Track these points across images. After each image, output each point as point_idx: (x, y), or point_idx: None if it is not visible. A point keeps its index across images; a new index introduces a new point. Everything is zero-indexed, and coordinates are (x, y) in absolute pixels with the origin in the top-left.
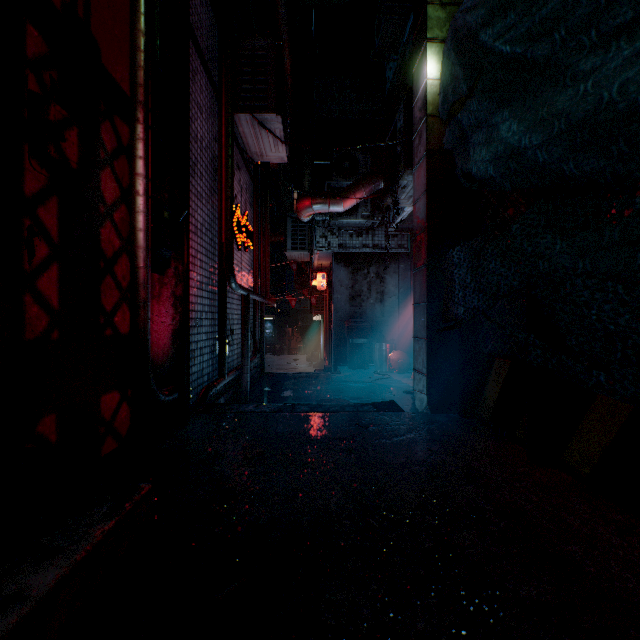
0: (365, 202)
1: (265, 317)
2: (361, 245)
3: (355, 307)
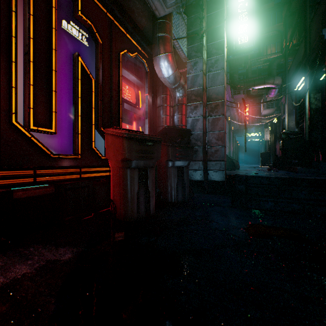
0: None
1: None
2: None
3: None
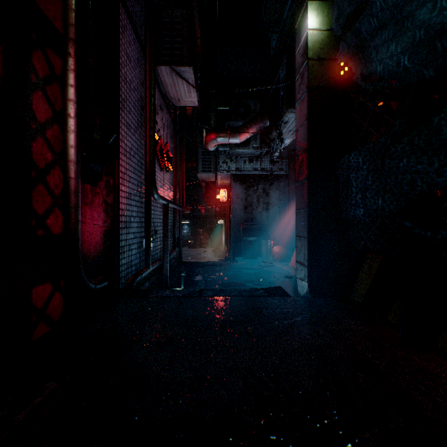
0: (255, 137)
1: (183, 221)
2: (252, 169)
3: (248, 214)
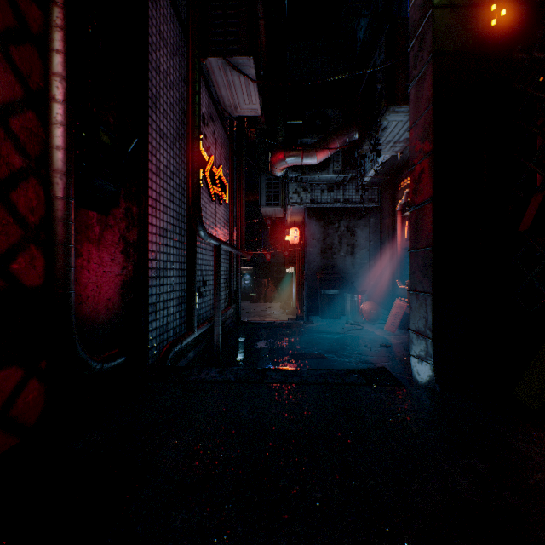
0: (336, 158)
1: (244, 270)
2: (332, 200)
3: (326, 259)
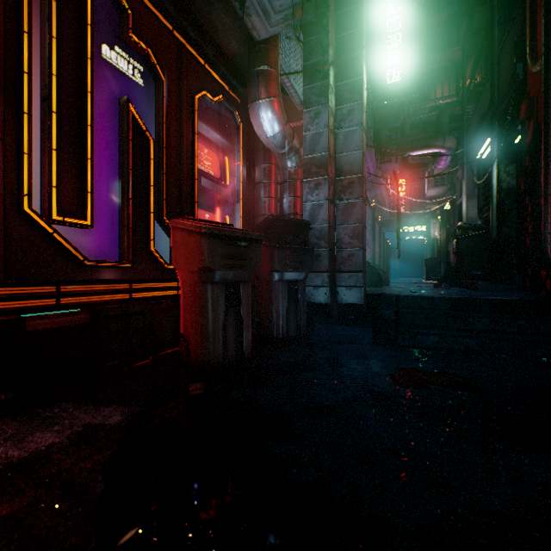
0: None
1: None
2: None
3: None
